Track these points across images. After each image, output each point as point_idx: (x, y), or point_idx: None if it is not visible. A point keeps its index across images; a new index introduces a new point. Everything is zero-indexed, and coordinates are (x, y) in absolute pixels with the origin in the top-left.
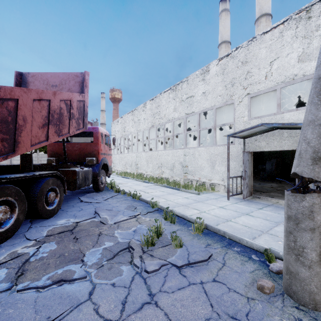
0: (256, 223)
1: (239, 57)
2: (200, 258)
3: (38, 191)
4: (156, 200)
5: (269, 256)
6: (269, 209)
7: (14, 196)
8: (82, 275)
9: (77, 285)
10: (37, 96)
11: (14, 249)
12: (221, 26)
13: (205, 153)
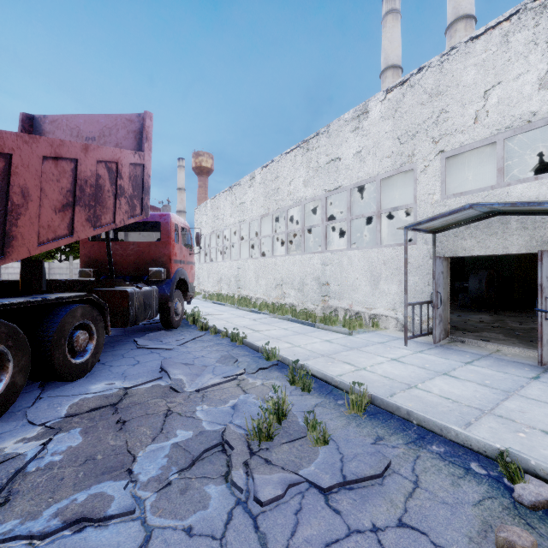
0: (465, 393)
1: (424, 85)
2: (368, 471)
3: (54, 330)
4: (273, 346)
5: (510, 468)
6: (485, 364)
7: (4, 340)
8: (126, 506)
9: (115, 530)
10: (51, 151)
11: (1, 444)
12: (386, 40)
13: (362, 261)
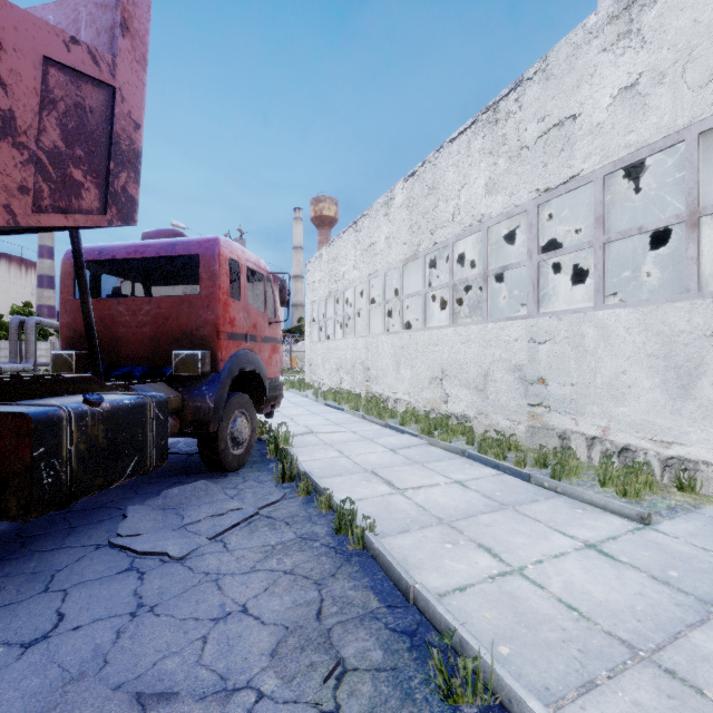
0: None
1: None
2: None
3: None
4: (447, 565)
5: None
6: None
7: None
8: None
9: None
10: None
11: None
12: None
13: (638, 332)
